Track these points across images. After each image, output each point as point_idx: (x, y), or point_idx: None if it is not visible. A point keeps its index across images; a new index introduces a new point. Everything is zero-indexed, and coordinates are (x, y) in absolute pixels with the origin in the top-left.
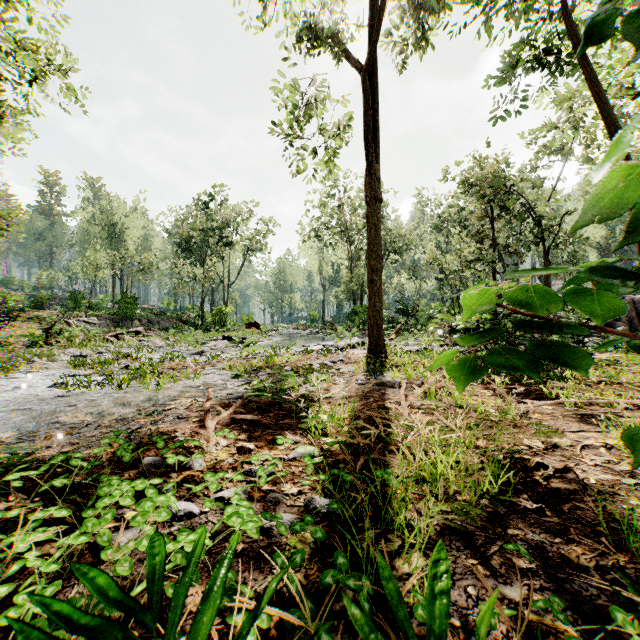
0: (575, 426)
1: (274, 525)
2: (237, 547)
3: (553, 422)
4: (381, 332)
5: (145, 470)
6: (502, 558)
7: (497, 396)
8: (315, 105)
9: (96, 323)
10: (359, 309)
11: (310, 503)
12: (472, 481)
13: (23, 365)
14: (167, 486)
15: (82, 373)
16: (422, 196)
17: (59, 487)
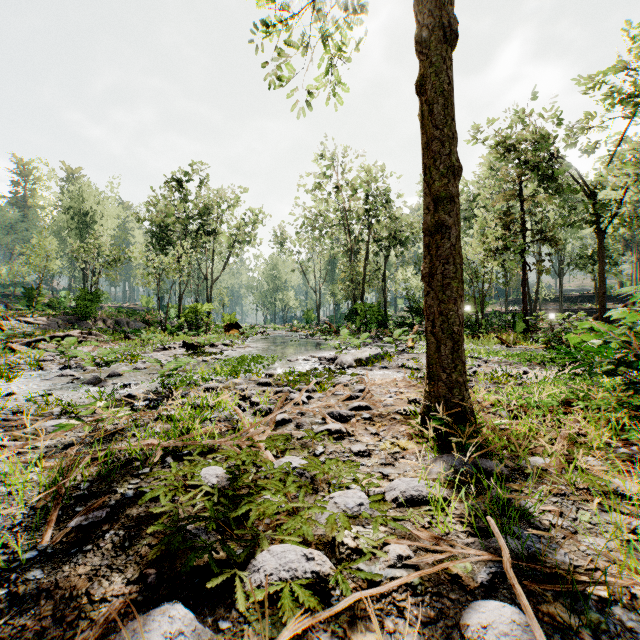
0: None
1: None
2: None
3: None
4: (460, 352)
5: None
6: None
7: None
8: None
9: (43, 324)
10: (361, 308)
11: None
12: None
13: None
14: None
15: None
16: None
17: None
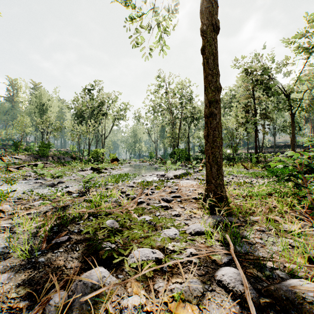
0: None
1: None
2: None
3: None
4: (221, 170)
5: None
6: None
7: None
8: None
9: (23, 159)
10: (177, 151)
11: None
12: None
13: None
14: None
15: None
16: None
17: None
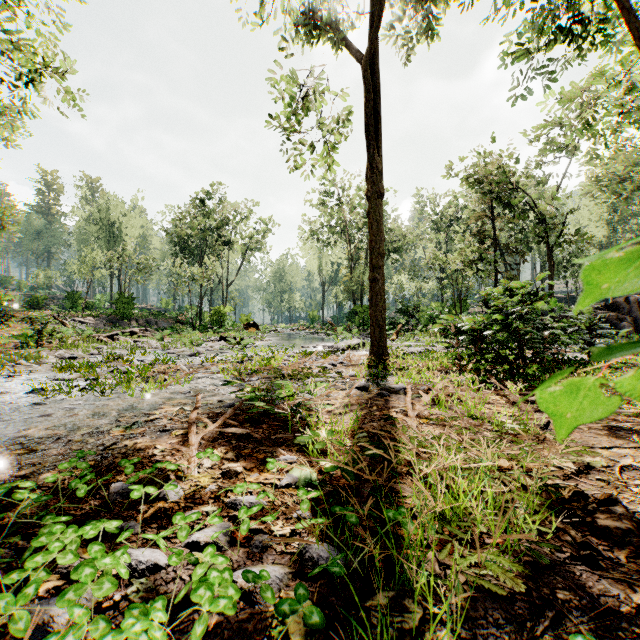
0: (605, 441)
1: (258, 586)
2: (209, 620)
3: (579, 435)
4: (383, 333)
5: (109, 502)
6: (557, 638)
7: (511, 404)
8: (314, 97)
9: (92, 323)
10: (359, 309)
11: (305, 551)
12: (507, 524)
13: (8, 368)
14: (121, 536)
15: (67, 377)
16: (422, 195)
17: (2, 525)
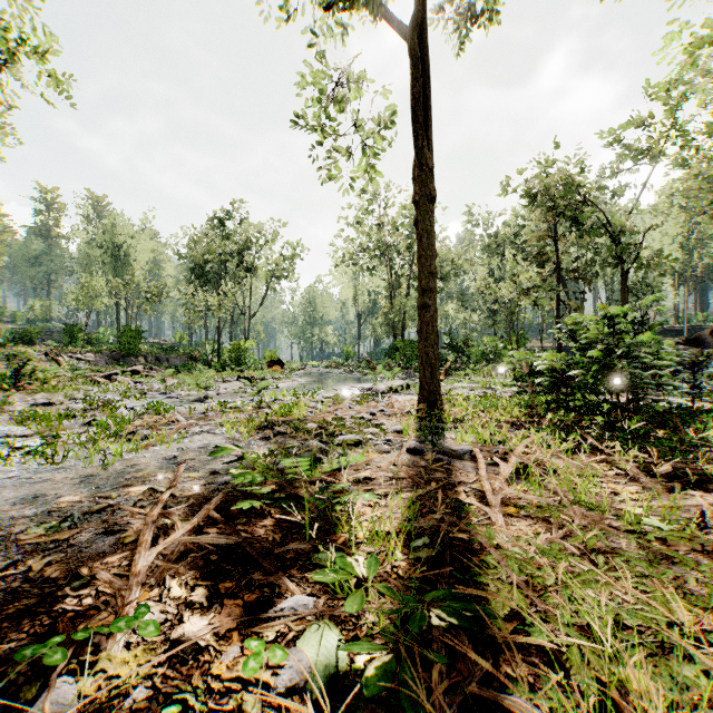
0: None
1: None
2: None
3: None
4: (436, 374)
5: None
6: None
7: (626, 477)
8: (348, 79)
9: (92, 360)
10: (400, 344)
11: None
12: None
13: None
14: None
15: (21, 433)
16: (472, 214)
17: None
